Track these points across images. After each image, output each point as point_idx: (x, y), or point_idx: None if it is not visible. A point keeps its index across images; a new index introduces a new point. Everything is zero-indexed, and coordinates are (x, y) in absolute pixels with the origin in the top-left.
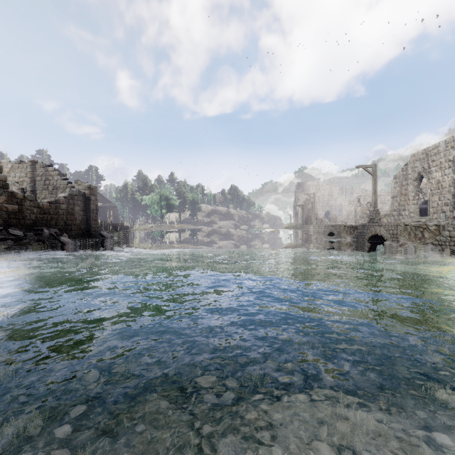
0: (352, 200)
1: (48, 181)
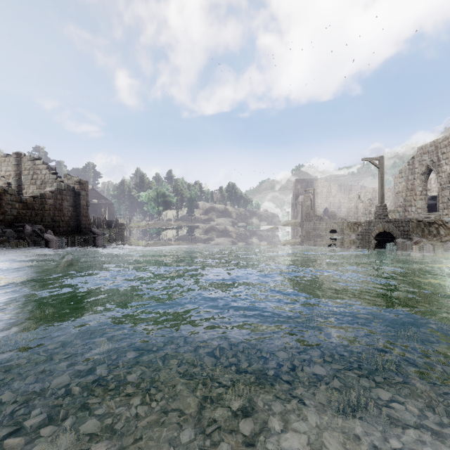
0: (353, 197)
1: (36, 175)
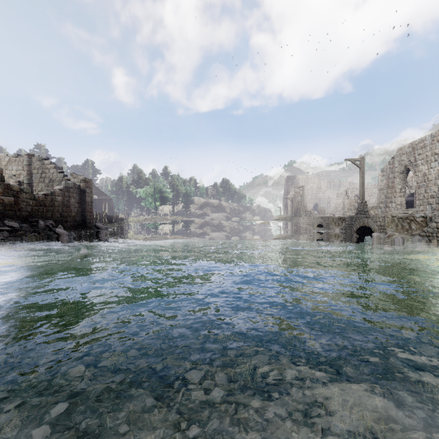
0: (340, 193)
1: (44, 174)
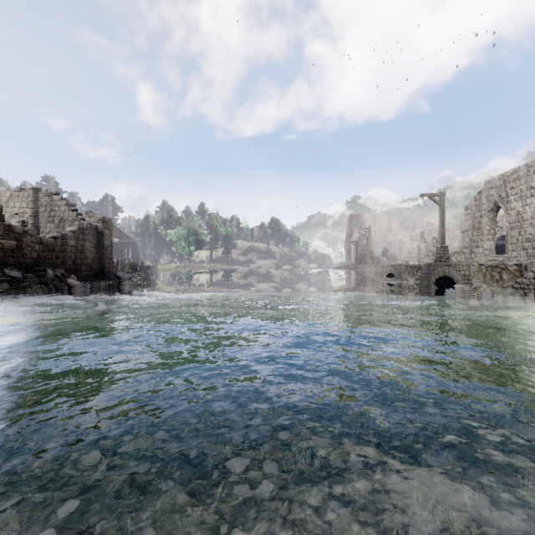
0: (415, 235)
1: (54, 212)
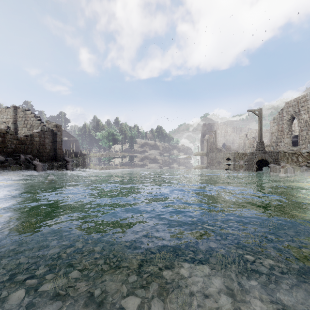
0: (242, 136)
1: (27, 121)
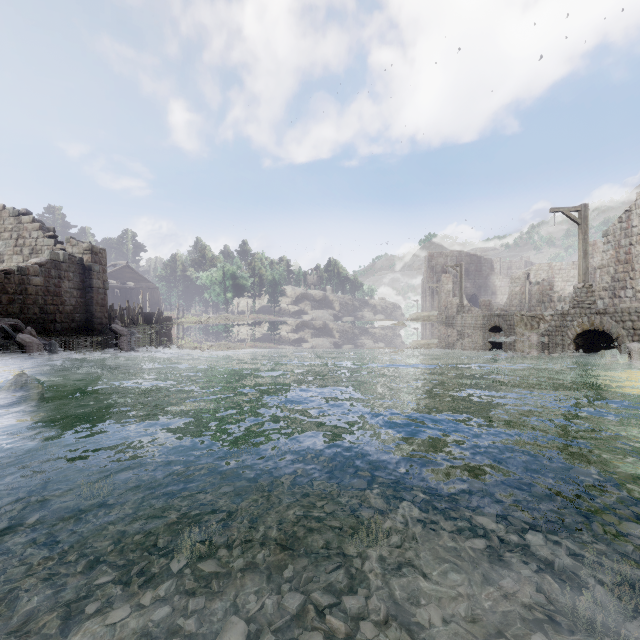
0: (517, 277)
1: (22, 240)
